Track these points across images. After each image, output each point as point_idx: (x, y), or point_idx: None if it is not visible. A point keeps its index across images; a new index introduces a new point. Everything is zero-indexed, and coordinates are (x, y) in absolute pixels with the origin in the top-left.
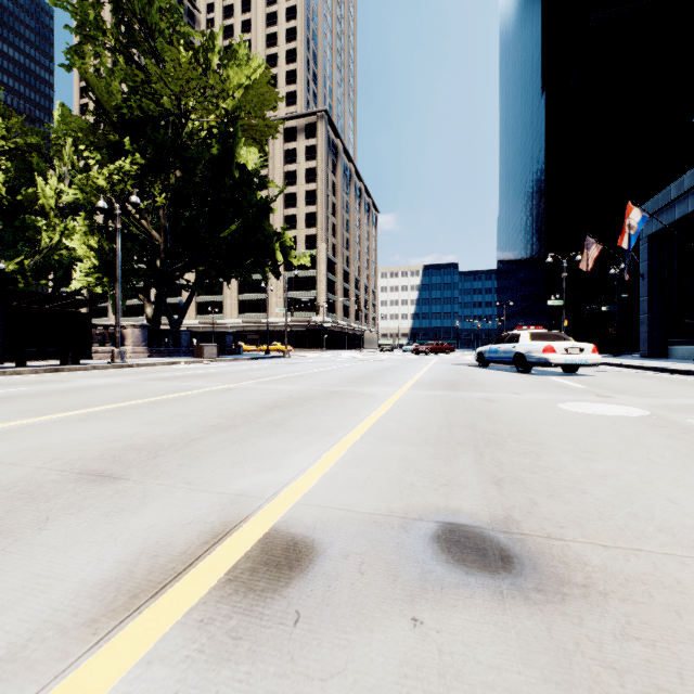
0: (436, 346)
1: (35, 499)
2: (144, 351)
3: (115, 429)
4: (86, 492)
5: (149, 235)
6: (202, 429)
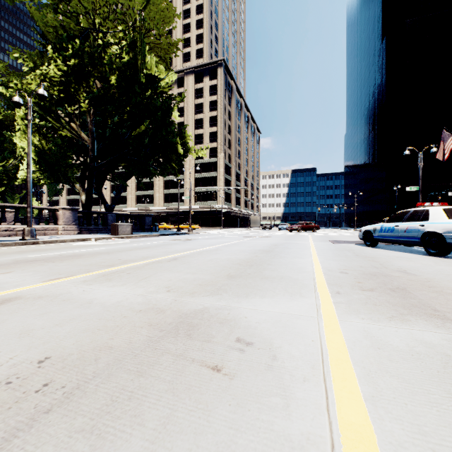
0: (306, 225)
1: None
2: (74, 229)
3: None
4: None
5: (78, 137)
6: None
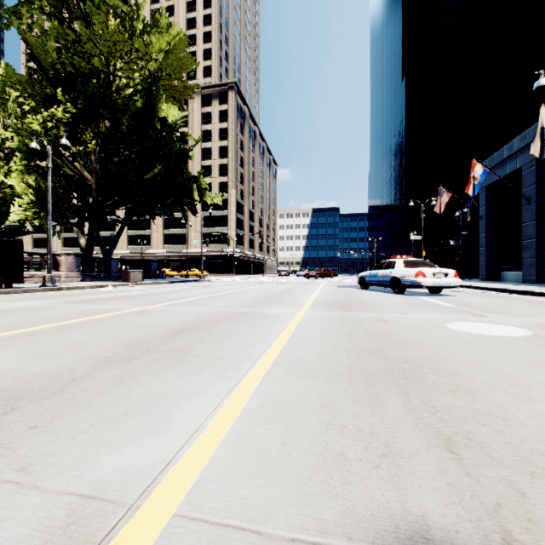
0: (323, 272)
1: None
2: (77, 276)
3: None
4: None
5: (81, 176)
6: (92, 363)
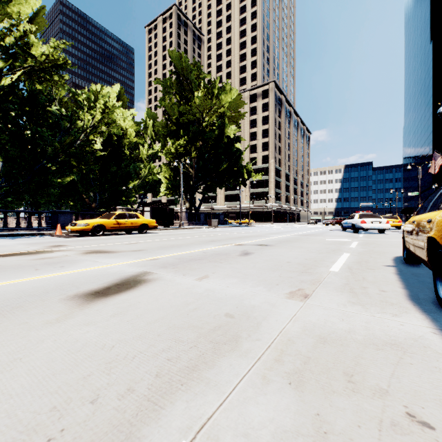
0: (339, 220)
1: (207, 242)
2: (187, 223)
3: (207, 238)
4: (213, 242)
5: (188, 171)
6: (225, 239)
